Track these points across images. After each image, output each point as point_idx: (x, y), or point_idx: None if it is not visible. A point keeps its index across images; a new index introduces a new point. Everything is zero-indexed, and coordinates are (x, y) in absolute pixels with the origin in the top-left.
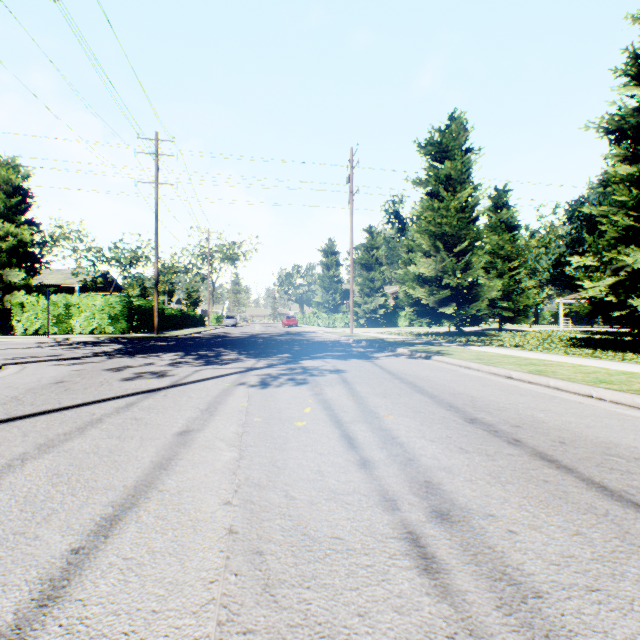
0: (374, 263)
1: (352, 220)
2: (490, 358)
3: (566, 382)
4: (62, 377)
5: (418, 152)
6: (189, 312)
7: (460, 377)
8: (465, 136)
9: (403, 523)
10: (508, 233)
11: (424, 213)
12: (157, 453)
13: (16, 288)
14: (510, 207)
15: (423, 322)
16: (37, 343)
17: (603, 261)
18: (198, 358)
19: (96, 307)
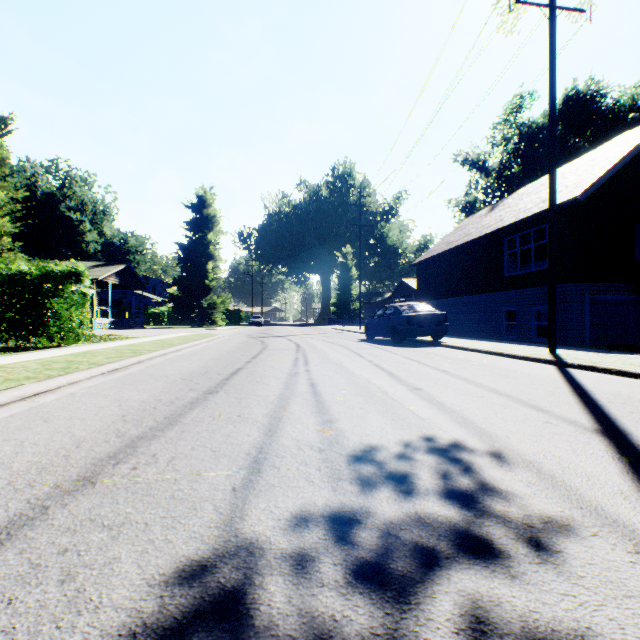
0: None
1: None
2: None
3: None
4: None
5: None
6: None
7: None
8: None
9: (308, 372)
10: None
11: None
12: (411, 382)
13: None
14: None
15: None
16: None
17: None
18: None
19: None
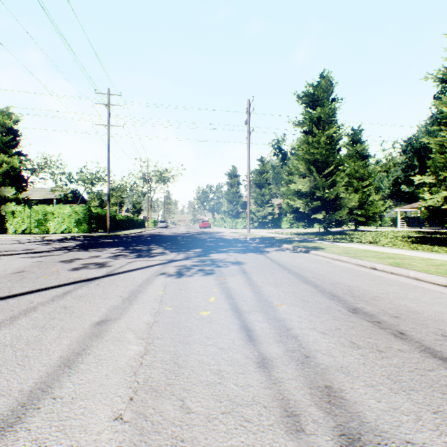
0: (264, 183)
1: (249, 151)
2: (355, 252)
3: (424, 274)
4: (24, 267)
5: (297, 101)
6: (133, 218)
7: (335, 268)
8: (331, 89)
9: None
10: (361, 161)
11: (301, 145)
12: (69, 346)
13: (9, 200)
14: (363, 142)
15: (299, 225)
16: (21, 240)
17: (439, 179)
18: (133, 252)
19: (66, 214)
